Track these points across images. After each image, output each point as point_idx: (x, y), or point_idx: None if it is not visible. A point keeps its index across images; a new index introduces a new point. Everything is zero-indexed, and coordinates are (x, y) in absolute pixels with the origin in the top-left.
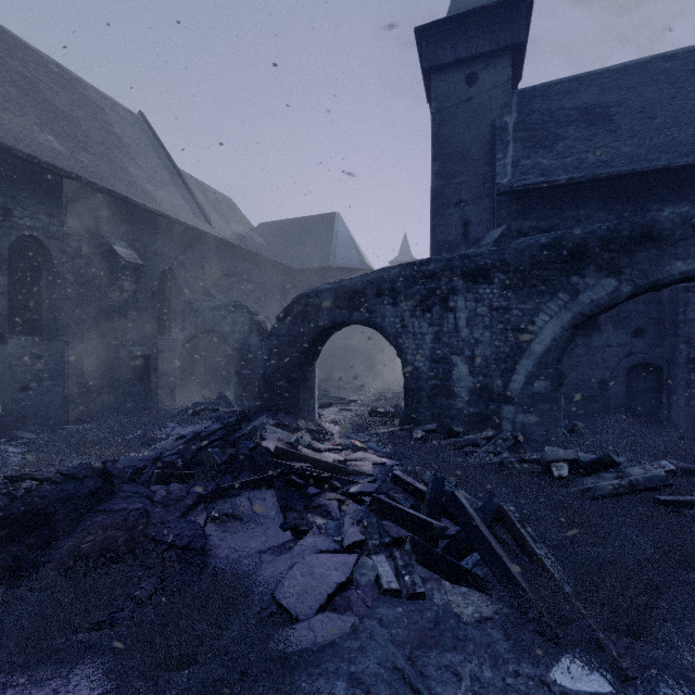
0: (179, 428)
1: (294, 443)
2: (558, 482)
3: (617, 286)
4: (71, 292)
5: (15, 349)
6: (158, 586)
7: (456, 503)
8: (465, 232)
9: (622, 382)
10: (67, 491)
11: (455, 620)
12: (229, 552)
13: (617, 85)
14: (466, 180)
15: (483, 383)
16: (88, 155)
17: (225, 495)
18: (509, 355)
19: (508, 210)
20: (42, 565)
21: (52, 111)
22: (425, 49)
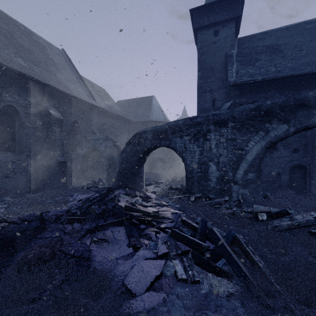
0: (80, 195)
1: (134, 203)
2: (261, 222)
3: (287, 128)
4: (29, 132)
5: (2, 158)
6: (65, 278)
7: (213, 234)
8: (213, 104)
9: (288, 174)
10: (23, 228)
11: (215, 295)
12: (101, 258)
13: (284, 35)
14: (213, 80)
15: (223, 174)
16: (37, 68)
17: (100, 229)
18: (236, 161)
19: (234, 93)
20: (8, 266)
21: (21, 47)
22: (194, 19)
